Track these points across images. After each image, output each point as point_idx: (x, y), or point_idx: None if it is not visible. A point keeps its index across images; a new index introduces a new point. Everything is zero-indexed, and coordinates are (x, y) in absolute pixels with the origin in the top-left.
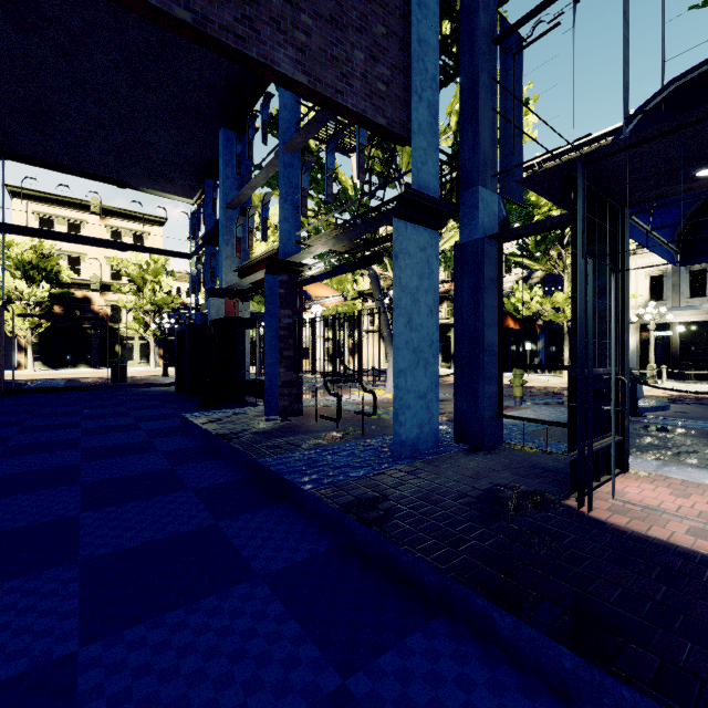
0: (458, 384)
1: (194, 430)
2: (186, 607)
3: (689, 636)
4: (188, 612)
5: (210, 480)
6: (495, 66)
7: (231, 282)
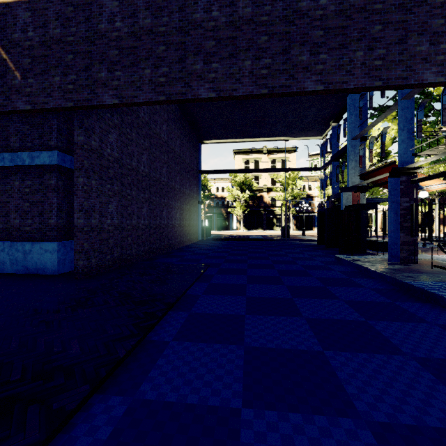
0: None
1: (346, 264)
2: (400, 322)
3: None
4: (403, 324)
5: (375, 286)
6: None
7: (354, 182)
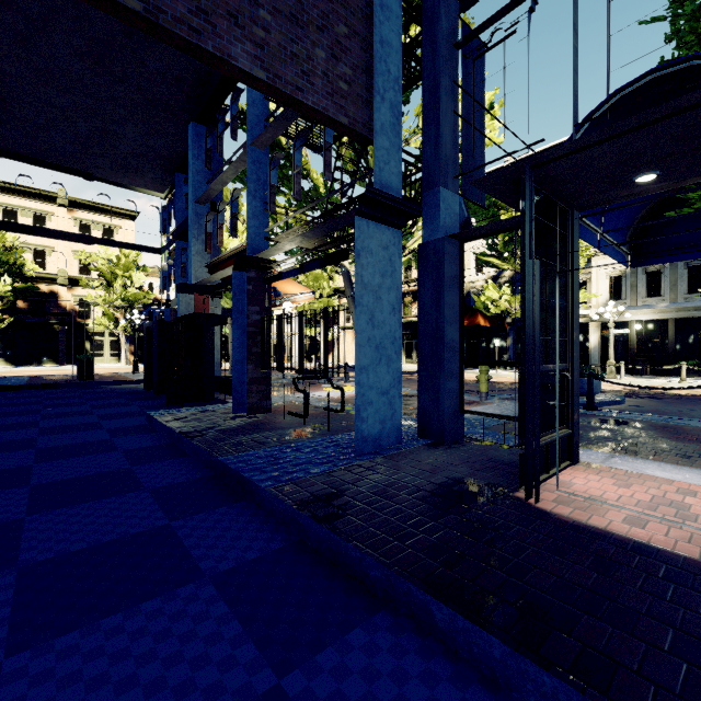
0: (421, 380)
1: (158, 429)
2: (125, 611)
3: (613, 621)
4: (127, 616)
5: (169, 479)
6: (456, 71)
7: (201, 278)
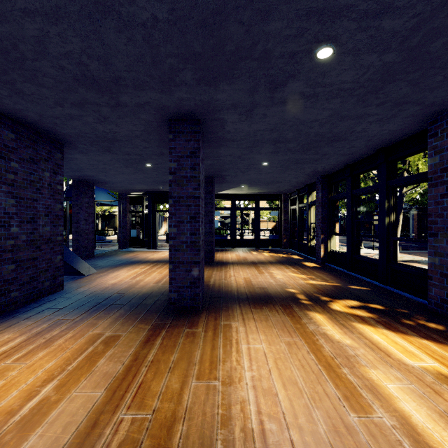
0: None
1: None
2: None
3: None
4: None
5: None
6: None
7: None
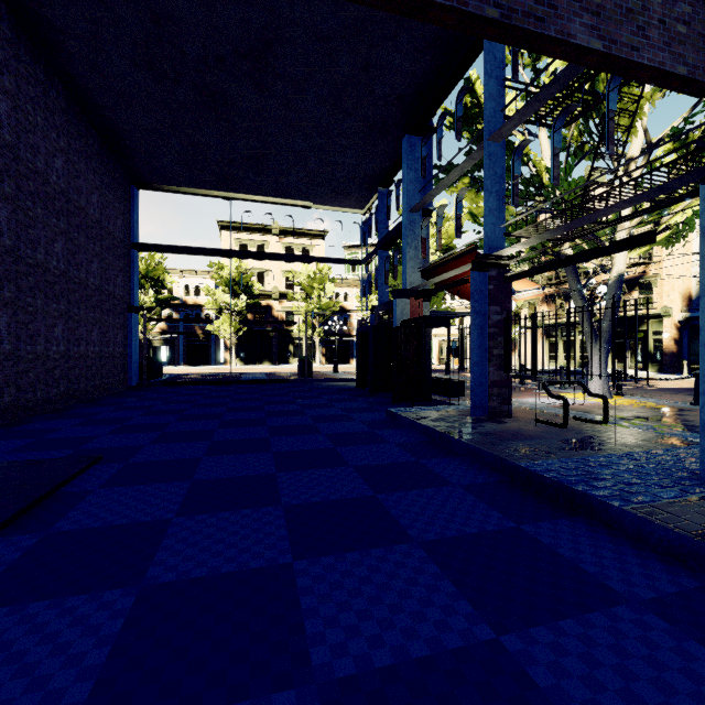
0: None
1: (406, 425)
2: (575, 619)
3: None
4: (583, 625)
5: (468, 478)
6: None
7: (414, 283)
